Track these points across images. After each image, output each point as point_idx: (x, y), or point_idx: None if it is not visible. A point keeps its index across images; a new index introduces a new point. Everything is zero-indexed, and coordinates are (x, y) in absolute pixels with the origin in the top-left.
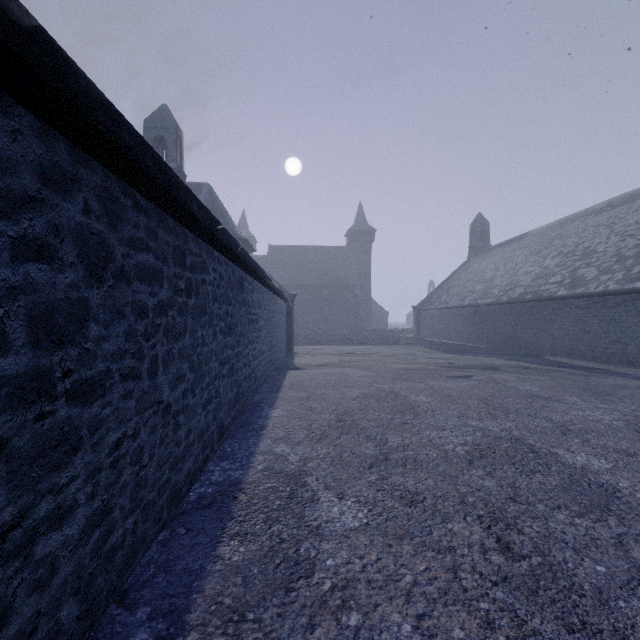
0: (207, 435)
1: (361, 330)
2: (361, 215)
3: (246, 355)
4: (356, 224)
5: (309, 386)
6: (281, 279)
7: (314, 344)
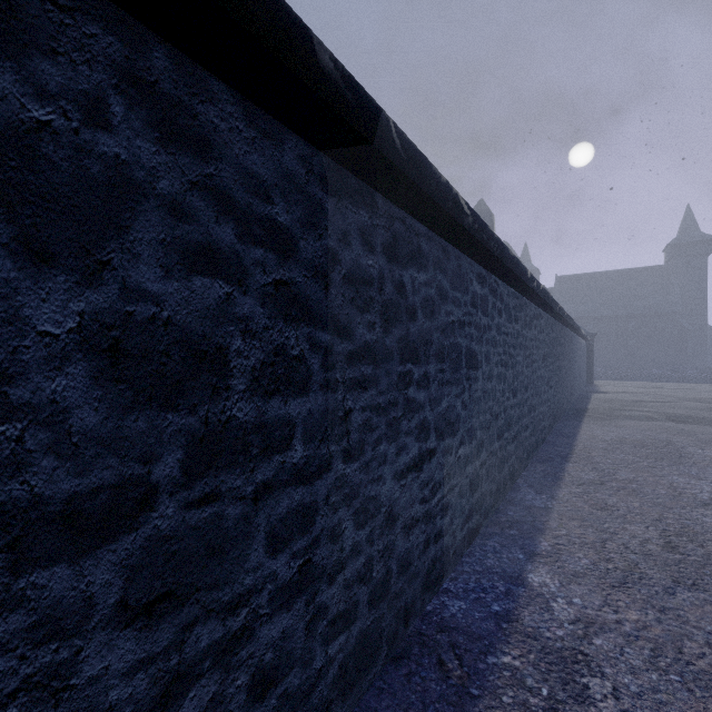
0: (566, 400)
1: (685, 368)
2: (689, 222)
3: (572, 375)
4: (680, 235)
5: (612, 399)
6: (571, 312)
7: (615, 380)
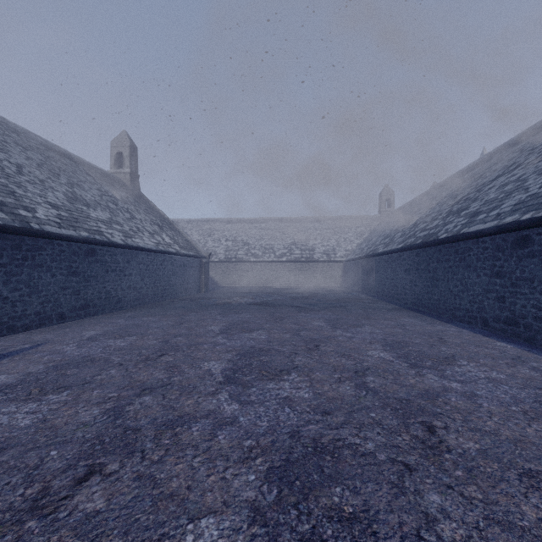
0: (472, 314)
1: None
2: None
3: None
4: None
5: None
6: None
7: None
